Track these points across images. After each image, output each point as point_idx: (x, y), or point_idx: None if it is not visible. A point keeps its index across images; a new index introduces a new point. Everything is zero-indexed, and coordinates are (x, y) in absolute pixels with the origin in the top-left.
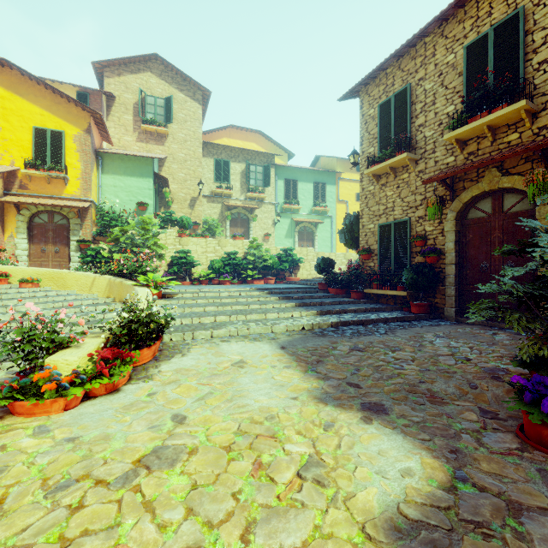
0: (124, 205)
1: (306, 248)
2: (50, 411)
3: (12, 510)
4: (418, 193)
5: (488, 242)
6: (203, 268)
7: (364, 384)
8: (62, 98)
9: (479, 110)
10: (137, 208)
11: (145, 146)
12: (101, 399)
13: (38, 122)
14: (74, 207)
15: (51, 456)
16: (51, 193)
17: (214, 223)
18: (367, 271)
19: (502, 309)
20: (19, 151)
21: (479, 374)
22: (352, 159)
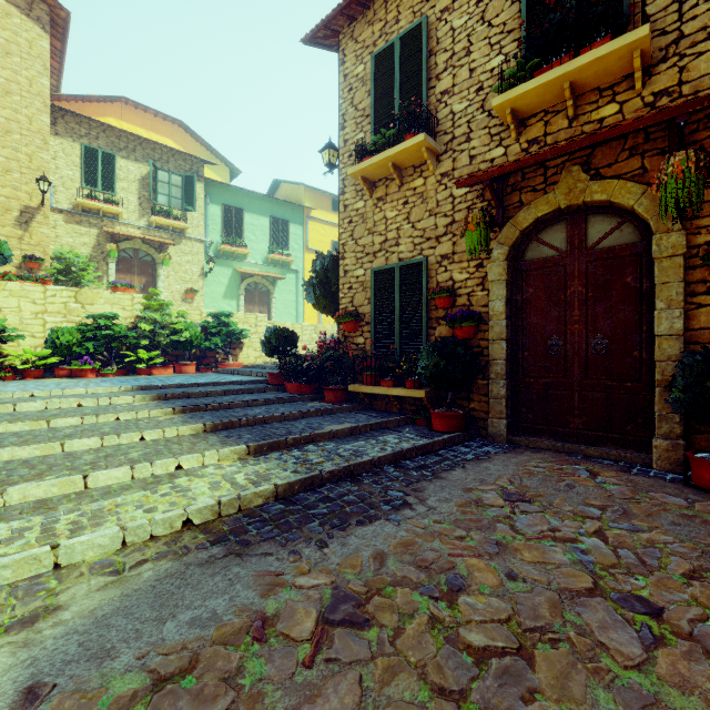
0: None
1: (254, 314)
2: None
3: None
4: (440, 212)
5: (561, 302)
6: (34, 344)
7: None
8: None
9: (557, 53)
10: None
11: None
12: None
13: None
14: None
15: None
16: None
17: (79, 262)
18: (353, 353)
19: None
20: None
21: None
22: (327, 157)
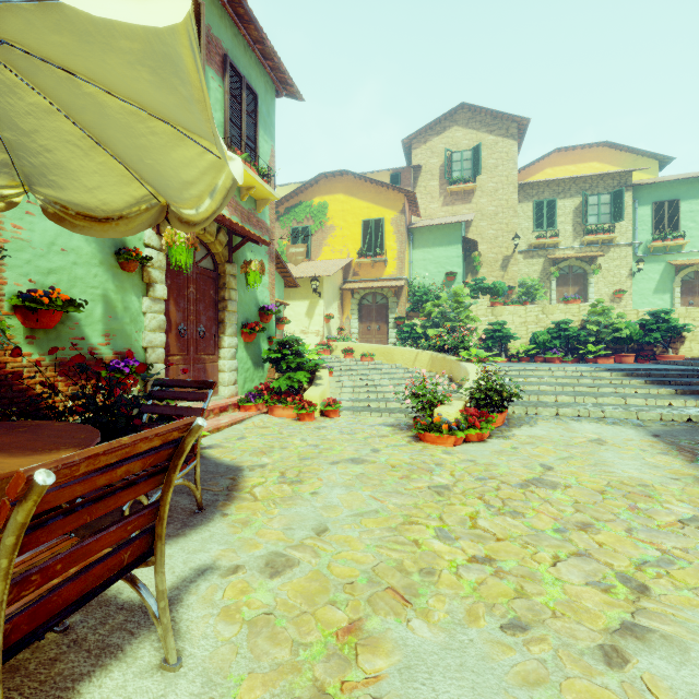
0: (432, 277)
1: (697, 308)
2: (445, 443)
3: (461, 480)
4: None
5: None
6: (521, 342)
7: None
8: (383, 187)
9: None
10: (445, 279)
11: (451, 209)
12: (475, 444)
13: (365, 216)
14: (392, 287)
15: (464, 465)
16: (374, 277)
17: (533, 285)
18: None
19: None
20: (352, 245)
21: None
22: None
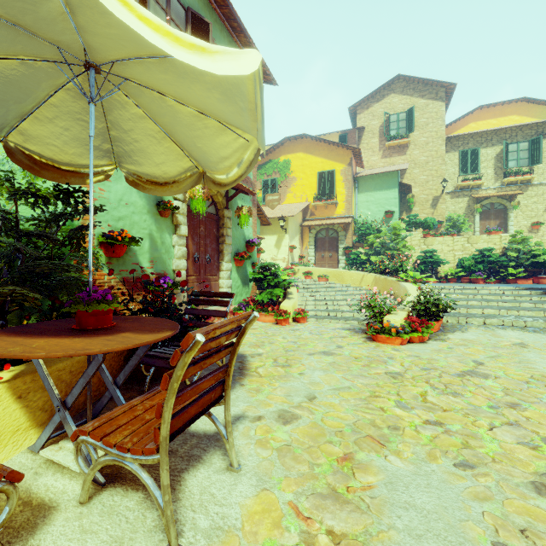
0: (374, 215)
1: None
2: (394, 343)
3: (410, 369)
4: None
5: None
6: (449, 266)
7: None
8: (334, 145)
9: None
10: (384, 216)
11: (389, 160)
12: (417, 344)
13: (320, 168)
14: (342, 223)
15: (410, 359)
16: (327, 216)
17: (459, 219)
18: None
19: None
20: (310, 191)
21: None
22: None
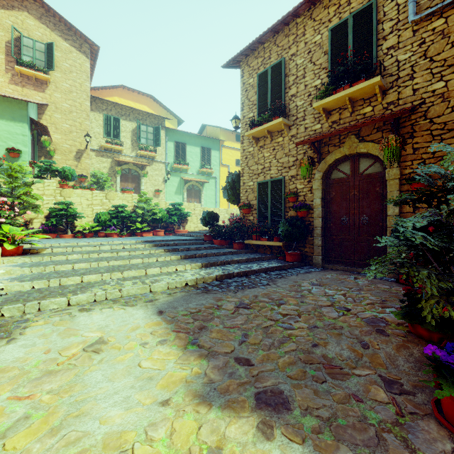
0: None
1: (193, 204)
2: None
3: None
4: (291, 155)
5: (347, 199)
6: (88, 220)
7: (255, 357)
8: None
9: (342, 84)
10: (7, 154)
11: (21, 90)
12: None
13: None
14: None
15: None
16: None
17: (103, 177)
18: (248, 224)
19: (405, 265)
20: None
21: (364, 328)
22: (234, 123)
